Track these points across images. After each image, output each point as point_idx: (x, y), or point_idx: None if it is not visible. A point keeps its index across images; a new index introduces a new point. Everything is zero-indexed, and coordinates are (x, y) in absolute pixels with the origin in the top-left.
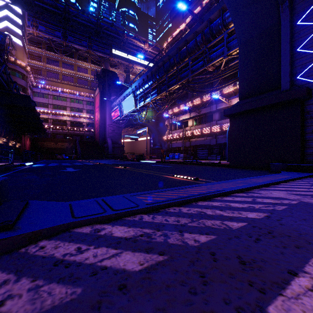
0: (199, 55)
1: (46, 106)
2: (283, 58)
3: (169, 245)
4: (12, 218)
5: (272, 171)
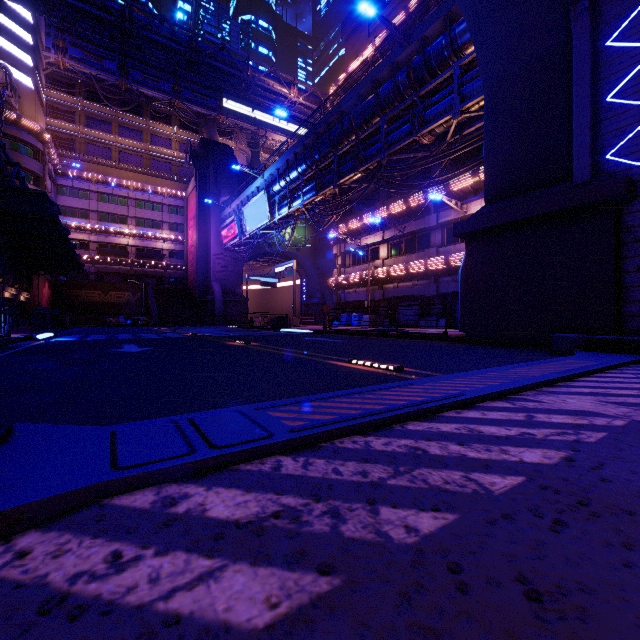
0: (402, 111)
1: (84, 216)
2: (577, 116)
3: (345, 542)
4: None
5: (555, 351)
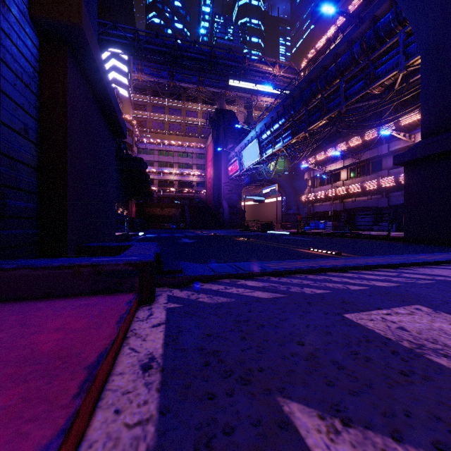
0: (357, 72)
1: (151, 165)
2: None
3: (290, 291)
4: (179, 267)
5: None
